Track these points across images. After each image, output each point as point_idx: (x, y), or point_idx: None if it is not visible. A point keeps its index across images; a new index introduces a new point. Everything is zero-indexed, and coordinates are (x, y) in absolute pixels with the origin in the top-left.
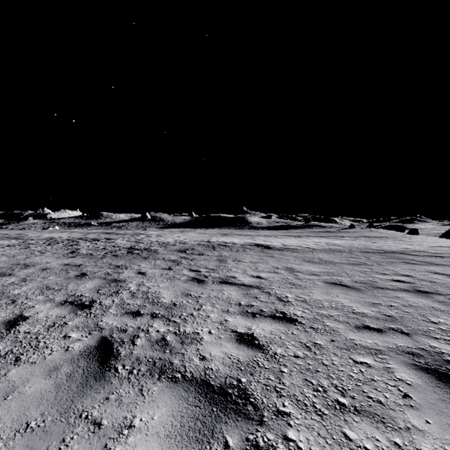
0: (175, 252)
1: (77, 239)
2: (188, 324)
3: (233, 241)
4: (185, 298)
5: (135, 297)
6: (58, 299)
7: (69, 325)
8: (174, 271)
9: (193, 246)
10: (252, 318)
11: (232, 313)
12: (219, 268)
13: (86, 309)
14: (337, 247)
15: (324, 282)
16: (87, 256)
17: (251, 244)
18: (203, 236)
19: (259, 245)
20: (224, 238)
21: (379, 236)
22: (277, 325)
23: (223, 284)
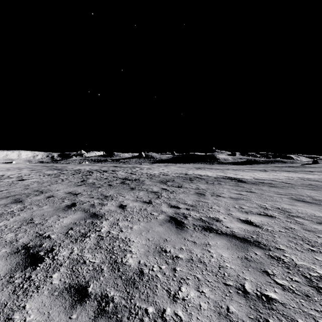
0: (158, 184)
1: (93, 170)
2: None
3: (207, 174)
4: (158, 258)
5: (98, 248)
6: (21, 242)
7: None
8: (152, 205)
9: (173, 178)
10: None
11: None
12: (198, 205)
13: (31, 266)
14: (317, 182)
15: None
16: (90, 185)
17: (223, 177)
18: (182, 169)
19: (232, 178)
20: (199, 171)
21: None
22: None
23: (207, 232)
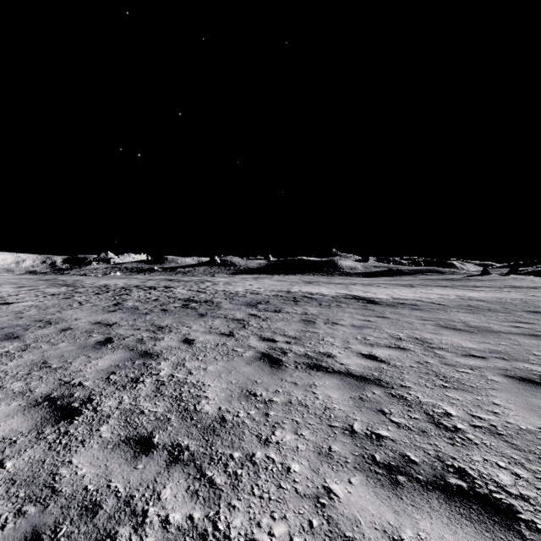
0: (243, 307)
1: (132, 287)
2: (240, 498)
3: (321, 292)
4: (245, 403)
5: (159, 395)
6: (38, 392)
7: (1, 473)
8: (235, 338)
9: (267, 298)
10: (392, 488)
11: (339, 461)
12: (304, 337)
13: (64, 420)
14: (480, 302)
15: (505, 375)
16: (130, 310)
17: (346, 296)
18: (282, 284)
19: (359, 298)
20: (309, 287)
21: (534, 286)
22: (470, 531)
23: (314, 371)
